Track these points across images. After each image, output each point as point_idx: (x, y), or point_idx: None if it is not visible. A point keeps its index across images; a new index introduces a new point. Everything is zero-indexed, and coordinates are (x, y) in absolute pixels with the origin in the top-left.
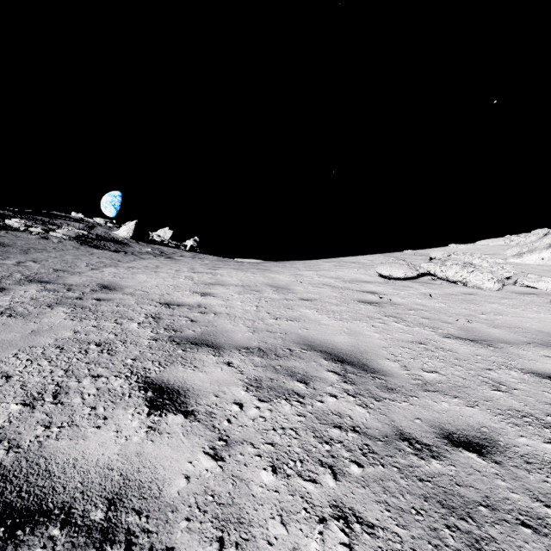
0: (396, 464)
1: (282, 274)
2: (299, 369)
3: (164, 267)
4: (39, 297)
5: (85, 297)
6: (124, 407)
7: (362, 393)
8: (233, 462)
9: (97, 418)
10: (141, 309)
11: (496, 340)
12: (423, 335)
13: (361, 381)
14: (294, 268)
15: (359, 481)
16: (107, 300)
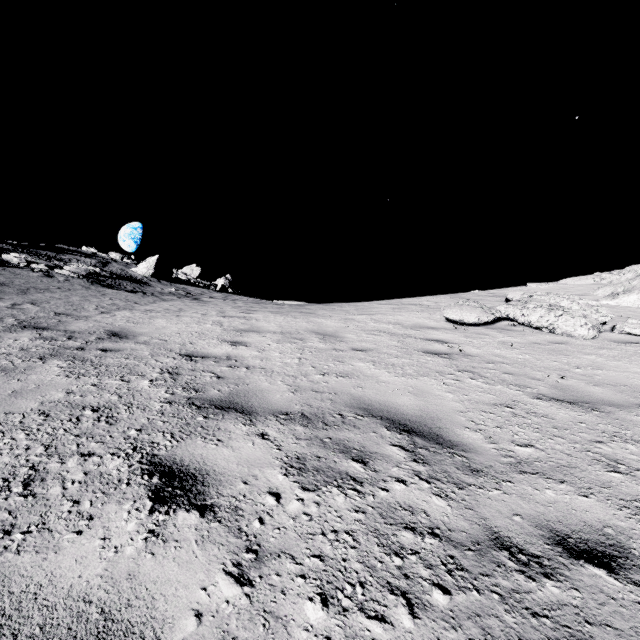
0: (496, 588)
1: (330, 318)
2: (354, 443)
3: (188, 310)
4: (30, 347)
5: (88, 347)
6: (118, 501)
7: (439, 476)
8: (266, 588)
9: (79, 518)
10: (156, 362)
11: (600, 402)
12: (508, 395)
13: (435, 460)
14: (343, 311)
15: (447, 618)
16: (115, 350)
